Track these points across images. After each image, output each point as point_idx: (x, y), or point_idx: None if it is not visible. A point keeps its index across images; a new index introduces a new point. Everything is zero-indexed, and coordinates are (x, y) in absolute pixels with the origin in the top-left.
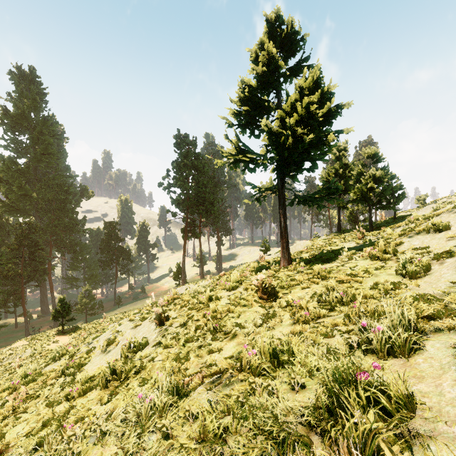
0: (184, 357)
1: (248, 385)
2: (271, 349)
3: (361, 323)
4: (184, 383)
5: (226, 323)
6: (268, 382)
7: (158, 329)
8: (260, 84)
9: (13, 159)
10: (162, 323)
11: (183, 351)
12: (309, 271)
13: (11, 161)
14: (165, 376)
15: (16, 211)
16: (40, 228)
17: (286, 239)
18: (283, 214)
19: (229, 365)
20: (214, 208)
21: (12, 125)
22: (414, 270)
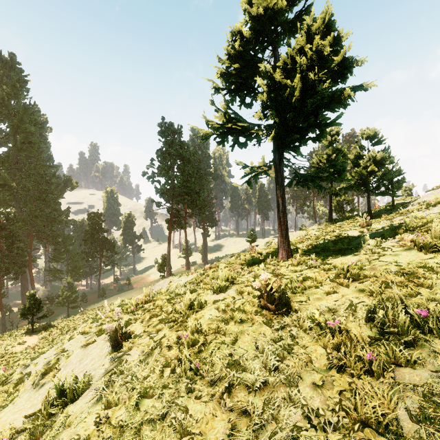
0: None
1: None
2: None
3: None
4: None
5: (214, 358)
6: None
7: (112, 355)
8: (254, 35)
9: None
10: (119, 344)
11: (134, 421)
12: (327, 267)
13: None
14: None
15: None
16: (20, 219)
17: (285, 225)
18: (281, 195)
19: None
20: (199, 198)
21: None
22: None
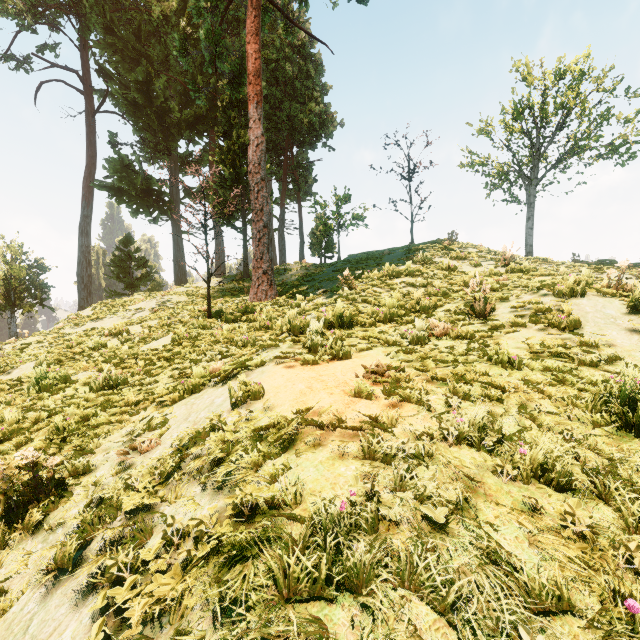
0: None
1: None
2: None
3: None
4: None
5: None
6: None
7: None
8: None
9: None
10: None
11: None
12: None
13: None
14: None
15: None
16: None
17: None
18: None
19: None
20: None
21: None
22: None
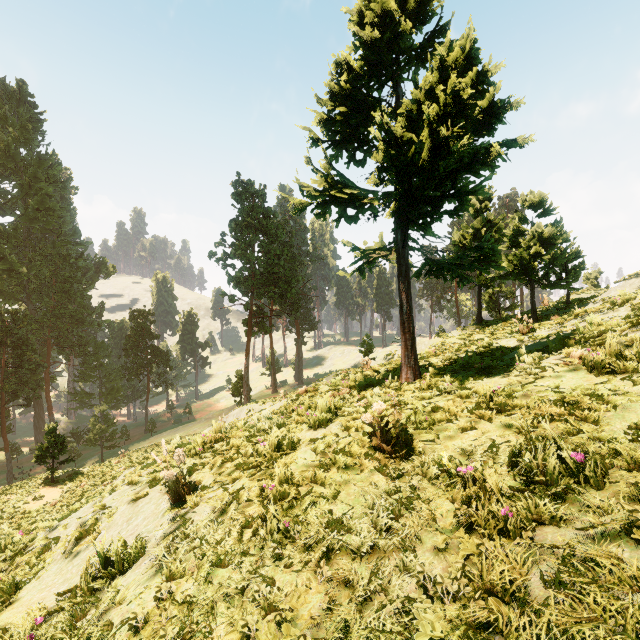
0: (204, 622)
1: None
2: None
3: None
4: None
5: (309, 516)
6: None
7: (172, 513)
8: (367, 66)
9: None
10: (181, 499)
11: (206, 595)
12: (465, 393)
13: None
14: None
15: None
16: (32, 319)
17: (411, 333)
18: (405, 290)
19: None
20: (291, 289)
21: None
22: None
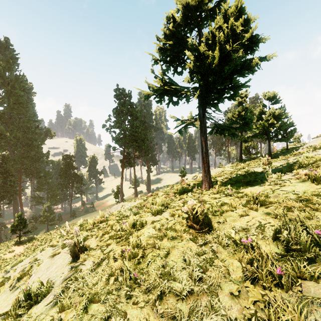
0: None
1: None
2: None
3: None
4: None
5: (150, 269)
6: None
7: (71, 264)
8: (184, 19)
9: None
10: (77, 256)
11: None
12: (240, 195)
13: None
14: None
15: None
16: (12, 159)
17: (207, 163)
18: (204, 140)
19: None
20: (144, 144)
21: None
22: None
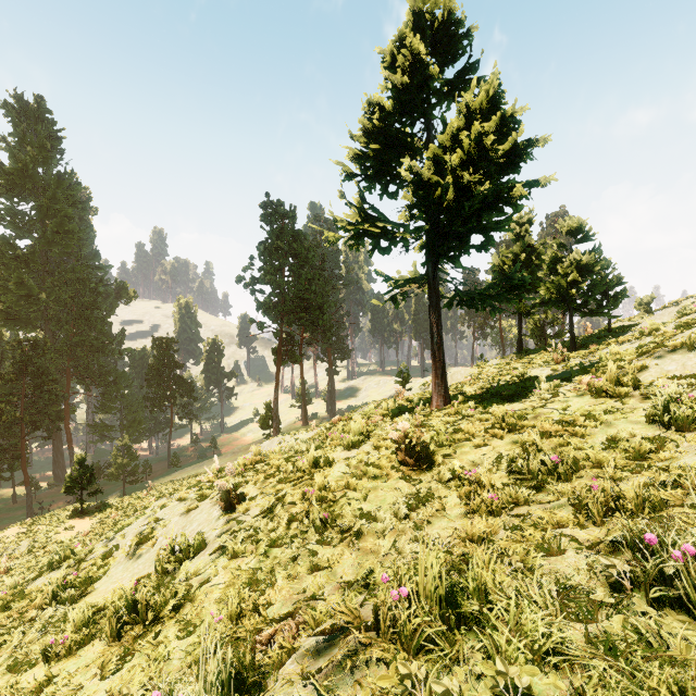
0: (266, 578)
1: (393, 678)
2: (440, 589)
3: (644, 536)
4: (262, 640)
5: (344, 511)
6: (444, 685)
7: (224, 518)
8: (399, 106)
9: (10, 239)
10: (231, 507)
11: (264, 565)
12: (485, 416)
13: (6, 243)
14: (227, 620)
15: (15, 321)
16: (51, 347)
17: (442, 362)
18: (436, 321)
19: (351, 614)
20: (323, 316)
21: (8, 187)
22: (685, 415)
